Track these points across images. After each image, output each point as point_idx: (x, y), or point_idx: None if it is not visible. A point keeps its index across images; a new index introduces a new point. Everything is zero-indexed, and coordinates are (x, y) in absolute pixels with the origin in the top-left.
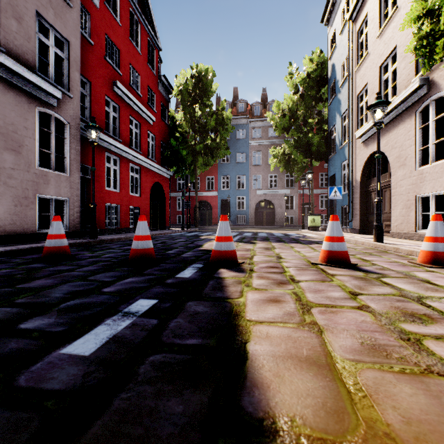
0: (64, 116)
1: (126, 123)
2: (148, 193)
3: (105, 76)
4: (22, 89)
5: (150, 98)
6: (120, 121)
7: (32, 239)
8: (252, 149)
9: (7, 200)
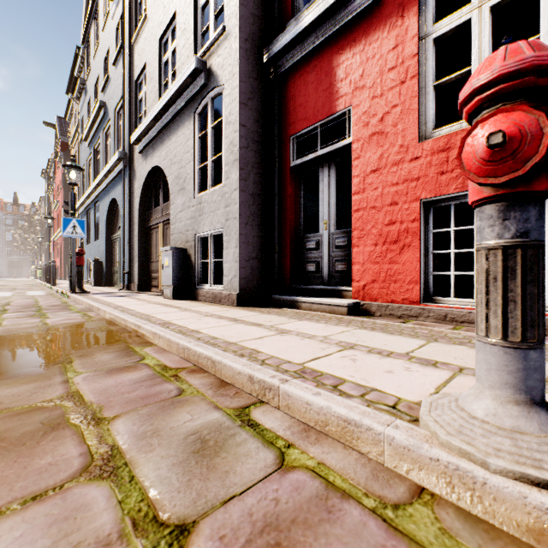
0: None
1: None
2: None
3: None
4: None
5: None
6: None
7: None
8: (6, 231)
9: None
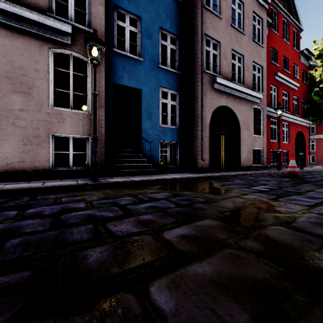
0: (260, 106)
1: (280, 96)
2: (293, 140)
3: (270, 73)
4: (249, 100)
5: (294, 71)
6: (277, 96)
7: (251, 169)
8: None
9: (245, 151)
